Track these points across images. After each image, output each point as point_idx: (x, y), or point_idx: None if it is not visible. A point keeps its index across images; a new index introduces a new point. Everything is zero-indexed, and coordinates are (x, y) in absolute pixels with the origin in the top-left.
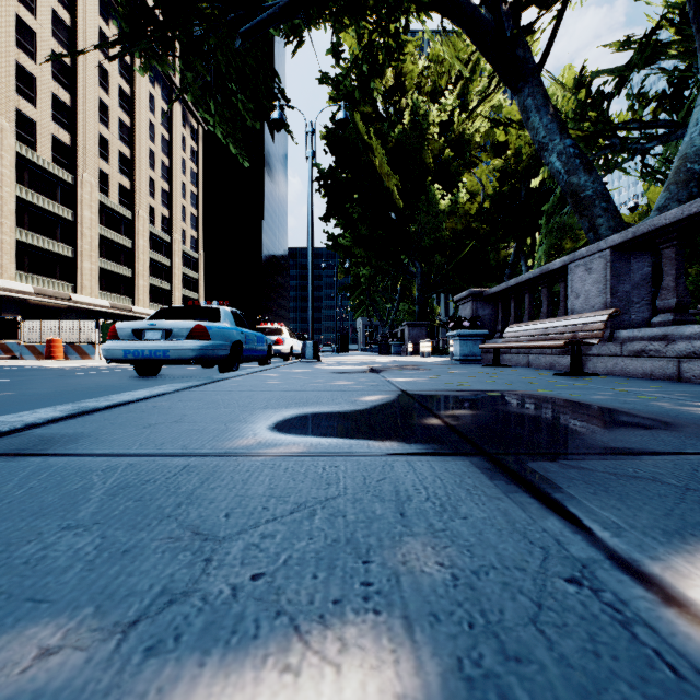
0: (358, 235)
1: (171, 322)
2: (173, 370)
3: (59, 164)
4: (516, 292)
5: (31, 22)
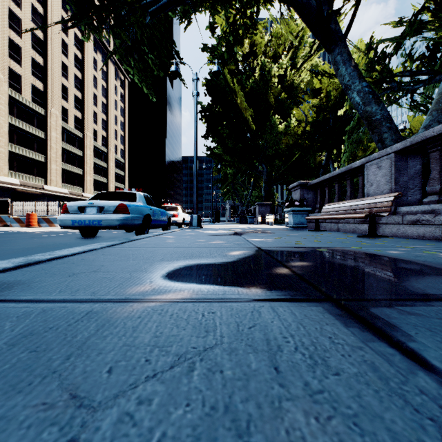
0: (226, 147)
1: (103, 201)
2: (106, 233)
3: (36, 102)
4: (329, 183)
5: (18, 12)
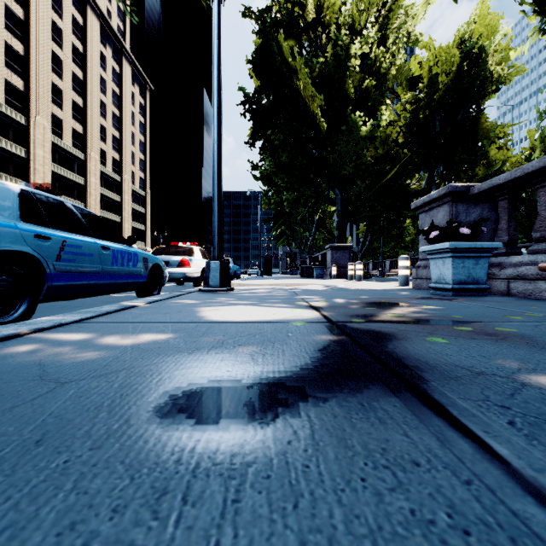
0: (281, 162)
1: None
2: None
3: (12, 106)
4: None
5: None
